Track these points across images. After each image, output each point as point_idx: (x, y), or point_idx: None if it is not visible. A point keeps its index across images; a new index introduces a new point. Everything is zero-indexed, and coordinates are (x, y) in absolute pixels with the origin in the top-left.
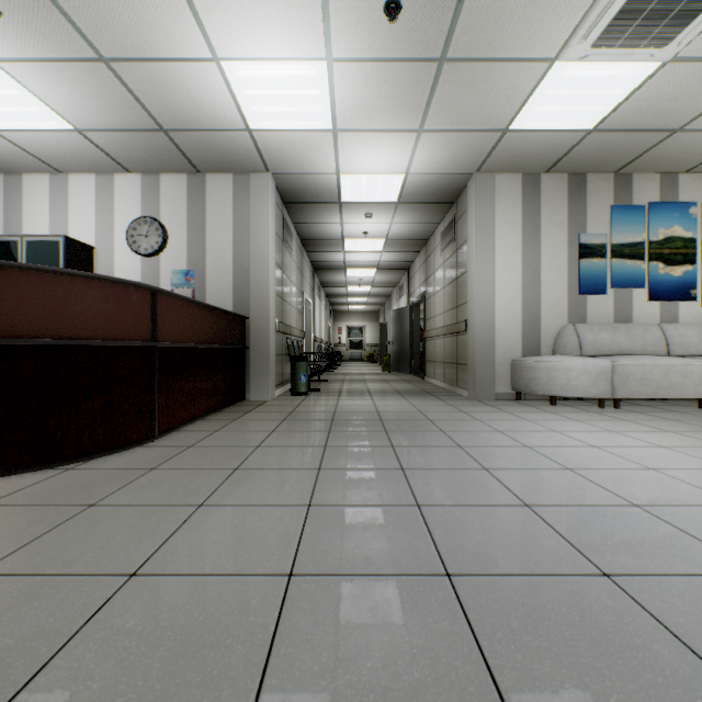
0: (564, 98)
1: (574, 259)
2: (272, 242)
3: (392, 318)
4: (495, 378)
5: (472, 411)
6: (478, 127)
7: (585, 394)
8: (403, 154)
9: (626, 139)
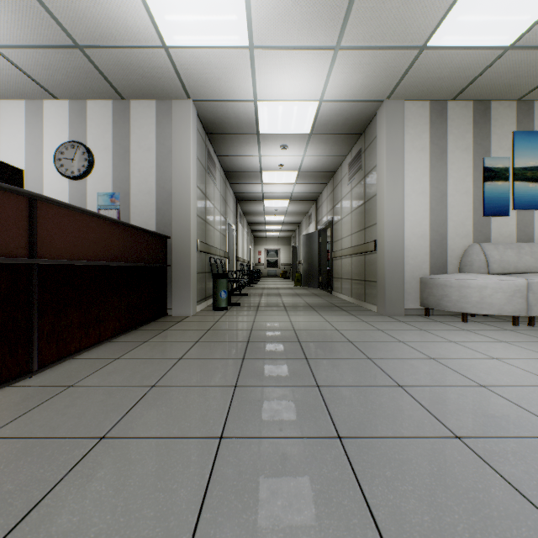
0: (491, 2)
1: (479, 182)
2: (193, 166)
3: (302, 241)
4: (404, 295)
5: (389, 330)
6: (396, 43)
7: (499, 311)
8: (318, 77)
9: None
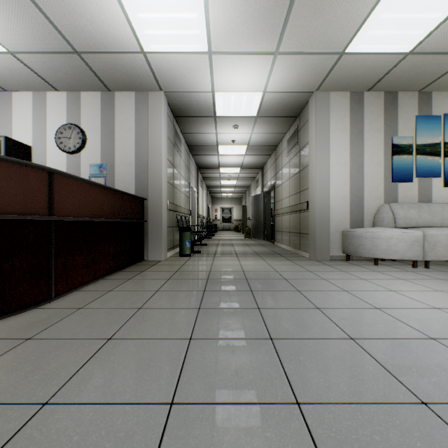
0: (393, 21)
1: (388, 155)
2: (164, 143)
3: (251, 201)
4: (330, 244)
5: (316, 271)
6: (321, 50)
7: (402, 257)
8: (262, 74)
9: (434, 62)
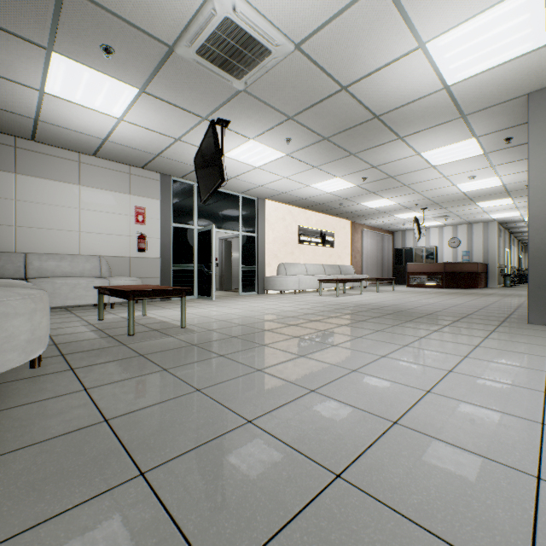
0: None
1: None
2: (496, 241)
3: None
4: None
5: None
6: None
7: None
8: None
9: None
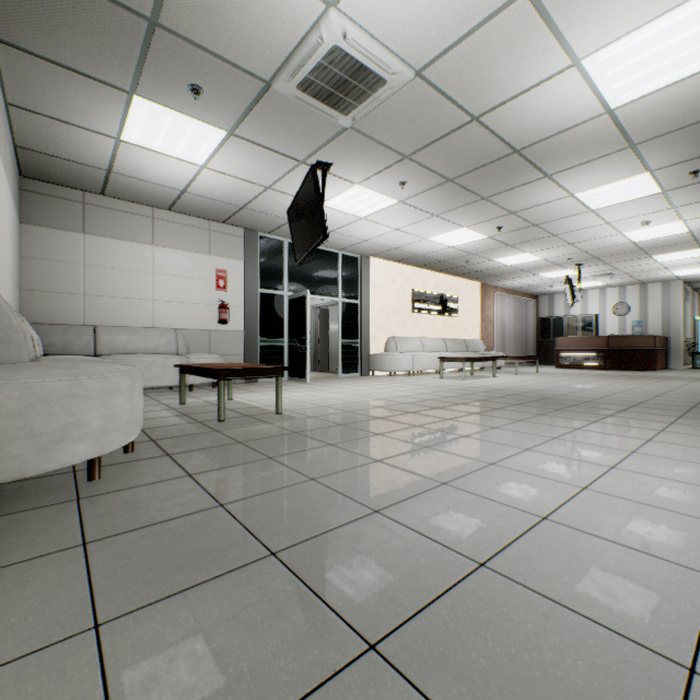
0: None
1: None
2: (681, 307)
3: None
4: None
5: None
6: None
7: None
8: None
9: None
